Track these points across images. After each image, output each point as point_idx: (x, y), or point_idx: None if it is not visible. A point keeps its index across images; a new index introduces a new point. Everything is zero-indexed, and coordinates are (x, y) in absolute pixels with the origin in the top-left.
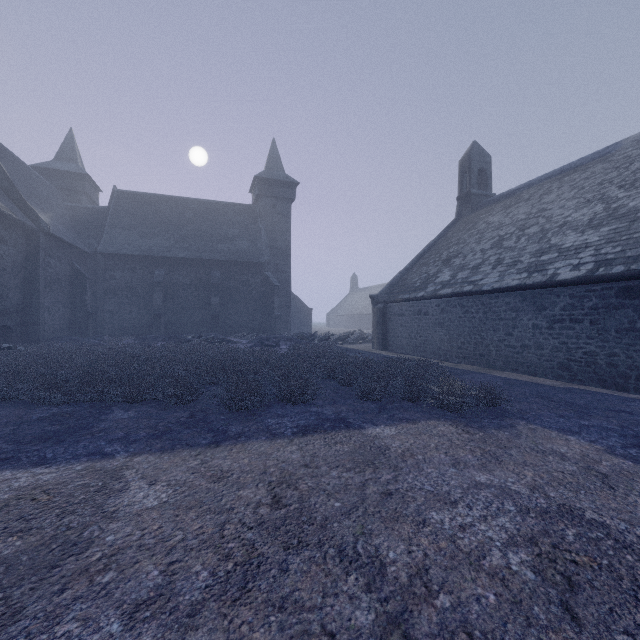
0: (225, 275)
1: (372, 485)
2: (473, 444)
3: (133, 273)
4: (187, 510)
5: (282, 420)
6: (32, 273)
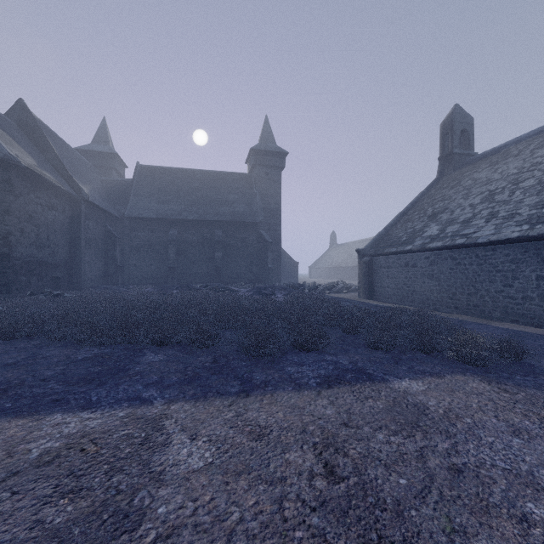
0: (226, 234)
1: (431, 456)
2: (521, 406)
3: (152, 233)
4: (236, 476)
5: (301, 369)
6: (76, 234)
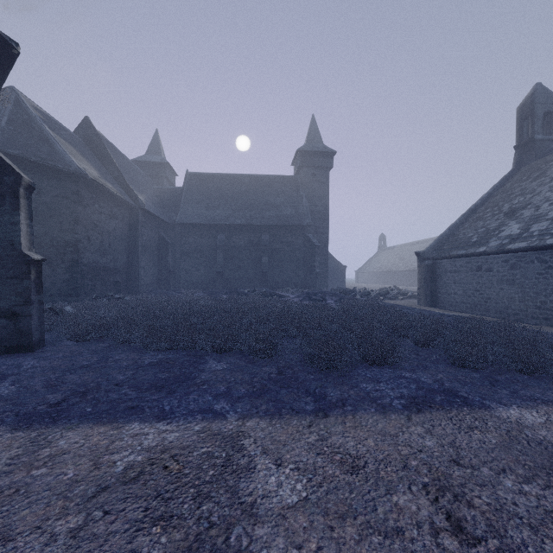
0: (272, 238)
1: None
2: None
3: (201, 238)
4: (340, 520)
5: (379, 386)
6: (133, 240)
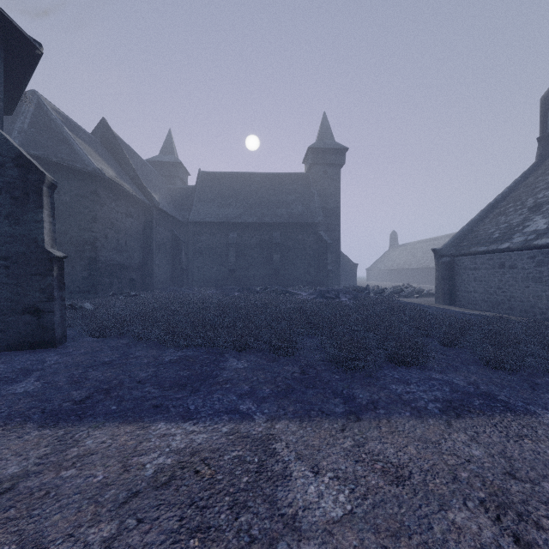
0: (284, 235)
1: None
2: None
3: (213, 237)
4: (393, 539)
5: (409, 388)
6: (148, 239)
